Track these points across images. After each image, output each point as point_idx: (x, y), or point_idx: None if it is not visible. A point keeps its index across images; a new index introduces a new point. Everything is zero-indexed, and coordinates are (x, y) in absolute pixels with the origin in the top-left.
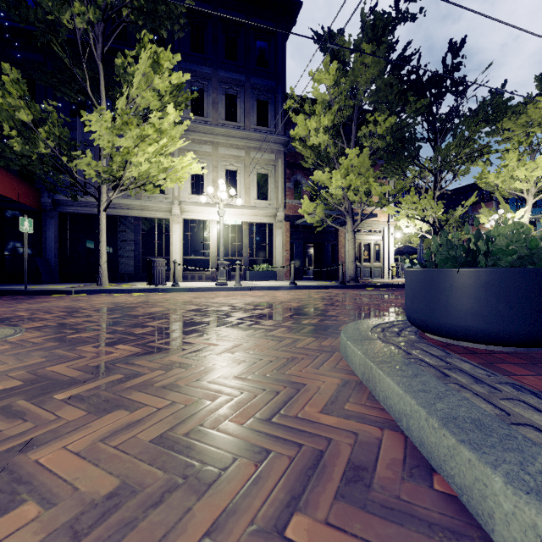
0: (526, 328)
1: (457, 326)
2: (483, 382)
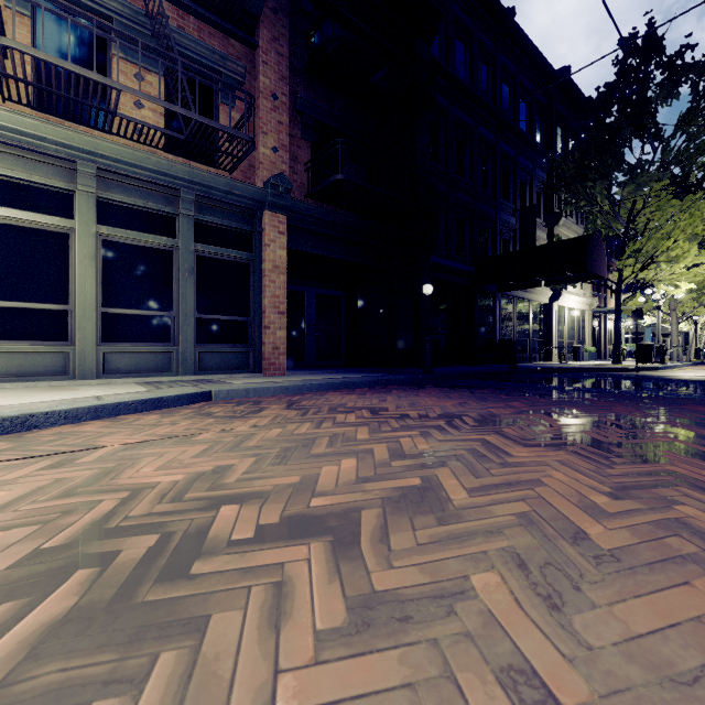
0: None
1: None
2: None
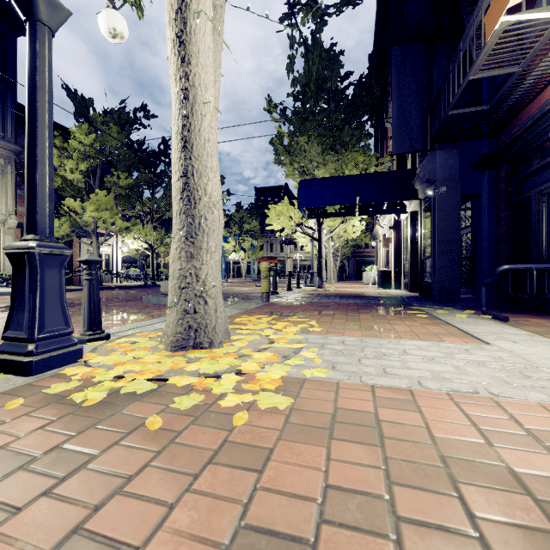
0: None
1: None
2: None
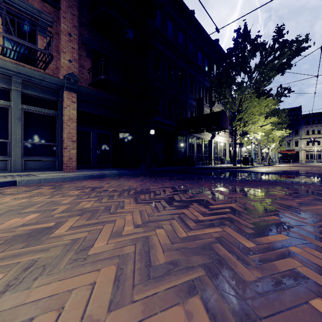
0: None
1: None
2: None
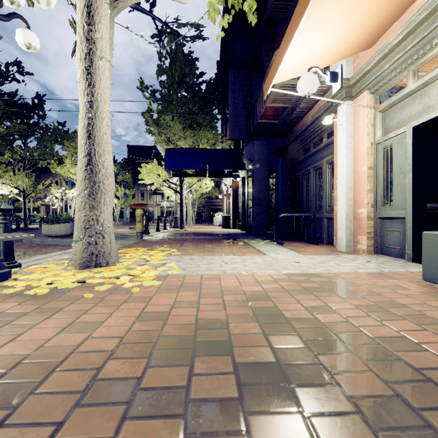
0: (68, 232)
1: (57, 233)
2: (62, 238)
